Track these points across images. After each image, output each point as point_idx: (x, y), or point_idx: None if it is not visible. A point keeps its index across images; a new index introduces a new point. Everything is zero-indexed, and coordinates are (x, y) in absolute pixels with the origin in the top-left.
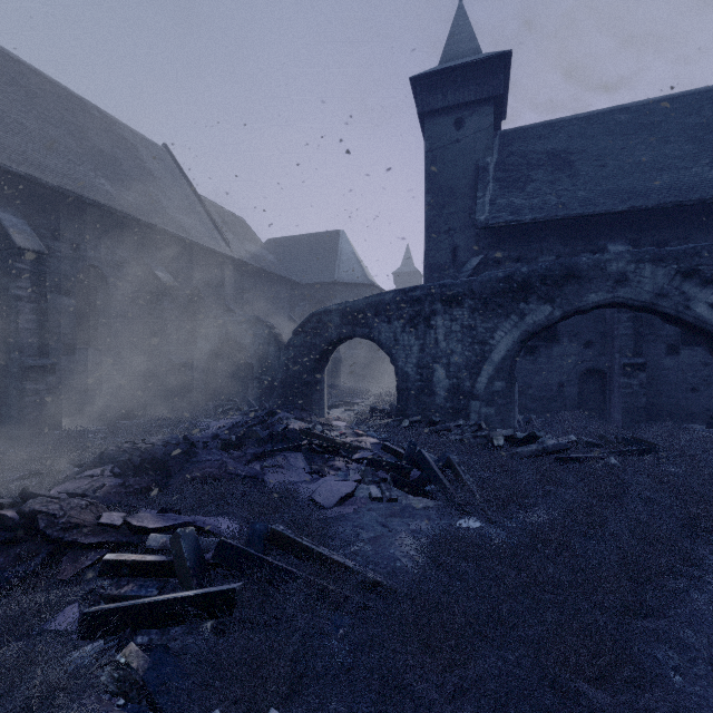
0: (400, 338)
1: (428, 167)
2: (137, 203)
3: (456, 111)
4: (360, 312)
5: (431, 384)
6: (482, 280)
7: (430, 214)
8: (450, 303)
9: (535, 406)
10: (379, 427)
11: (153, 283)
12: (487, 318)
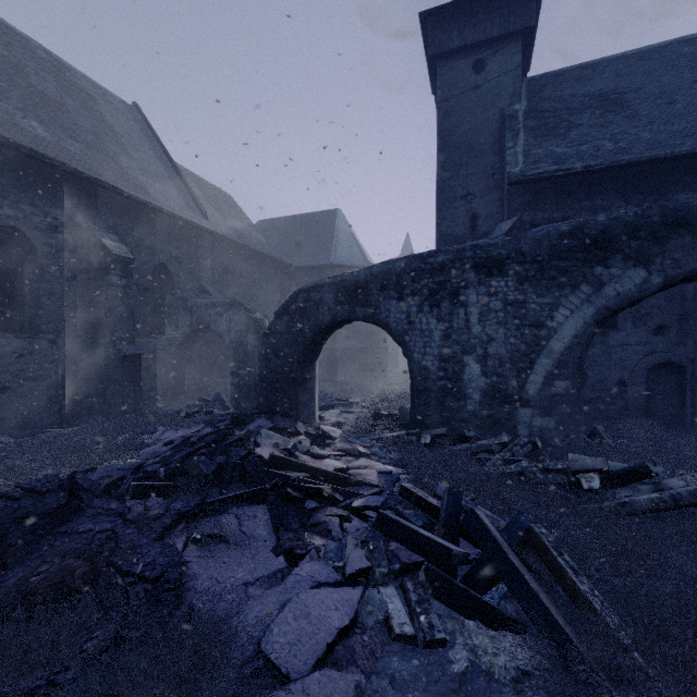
0: (416, 320)
1: (441, 120)
2: (83, 155)
3: (475, 52)
4: (361, 286)
5: (460, 384)
6: (536, 236)
7: (444, 176)
8: (488, 270)
9: (586, 409)
10: (387, 441)
11: (99, 253)
12: (543, 289)
